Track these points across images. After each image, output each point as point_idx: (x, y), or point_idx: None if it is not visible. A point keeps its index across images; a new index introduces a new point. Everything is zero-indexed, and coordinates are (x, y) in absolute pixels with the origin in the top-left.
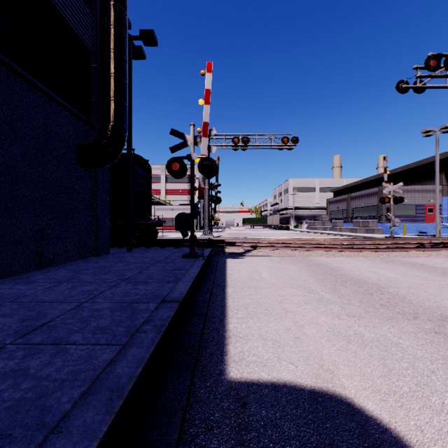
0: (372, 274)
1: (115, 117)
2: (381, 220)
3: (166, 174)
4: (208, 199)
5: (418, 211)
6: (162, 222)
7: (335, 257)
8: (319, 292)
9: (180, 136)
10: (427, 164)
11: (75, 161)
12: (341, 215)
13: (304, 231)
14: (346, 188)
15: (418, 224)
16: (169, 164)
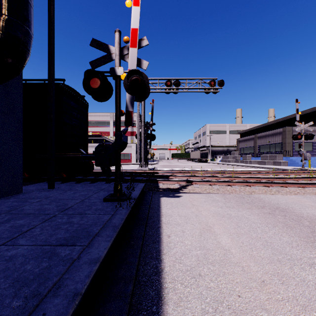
0: None
1: (5, 8)
2: (284, 154)
3: (113, 120)
4: (144, 136)
5: (315, 147)
6: None
7: (283, 194)
8: None
9: (103, 48)
10: None
11: None
12: (249, 151)
13: (220, 163)
14: (251, 131)
15: None
16: (85, 79)
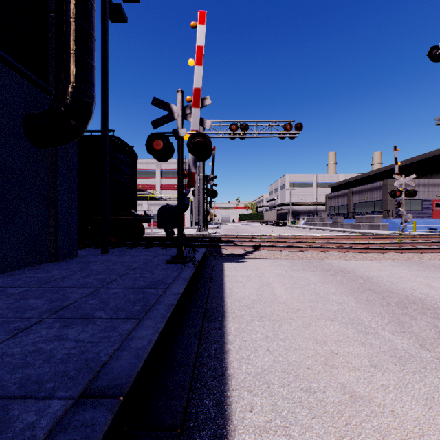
0: (430, 290)
1: (75, 77)
2: (385, 215)
3: (161, 169)
4: (203, 193)
5: (425, 206)
6: (149, 217)
7: (357, 260)
8: (381, 333)
9: (164, 107)
10: (433, 157)
11: (22, 135)
12: (341, 210)
13: (303, 227)
14: (345, 183)
15: (426, 220)
16: (149, 142)
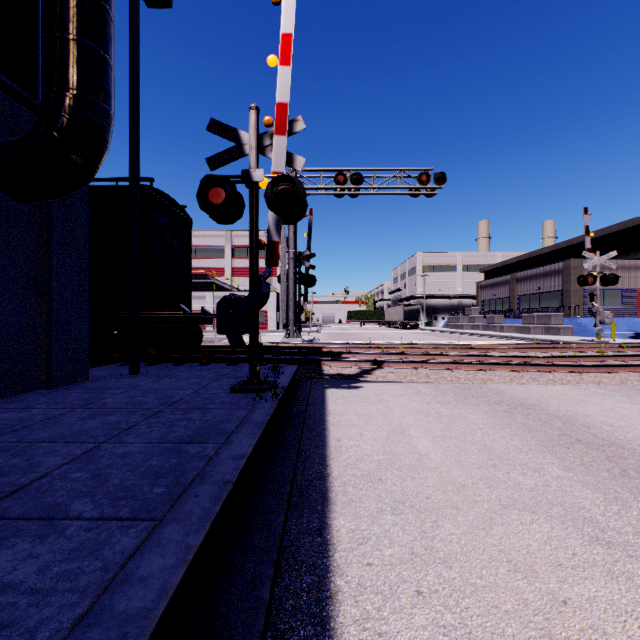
0: None
1: (75, 79)
2: (567, 313)
3: (232, 245)
4: (295, 279)
5: (626, 300)
6: (210, 316)
7: (540, 384)
8: (638, 545)
9: (228, 135)
10: (638, 226)
11: None
12: (499, 306)
13: (444, 331)
14: (505, 266)
15: (629, 320)
16: (202, 190)
